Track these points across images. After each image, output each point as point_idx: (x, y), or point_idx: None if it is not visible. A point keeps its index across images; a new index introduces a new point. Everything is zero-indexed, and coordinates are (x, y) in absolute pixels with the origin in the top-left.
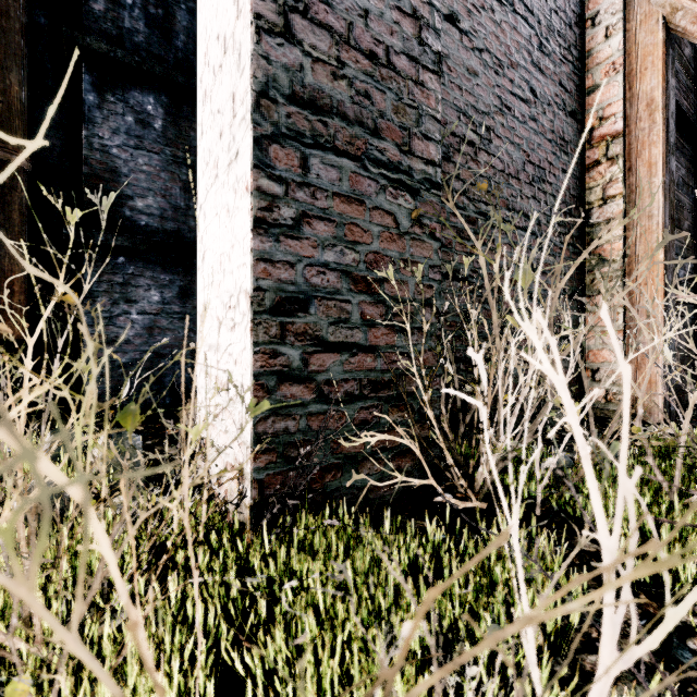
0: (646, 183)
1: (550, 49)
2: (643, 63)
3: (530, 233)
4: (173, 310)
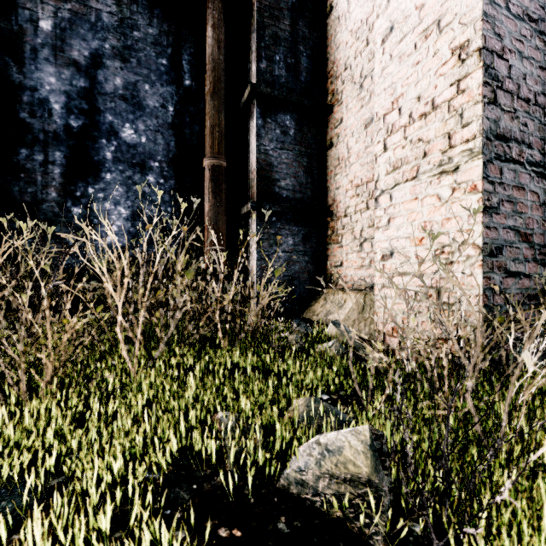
0: None
1: None
2: None
3: None
4: (299, 250)
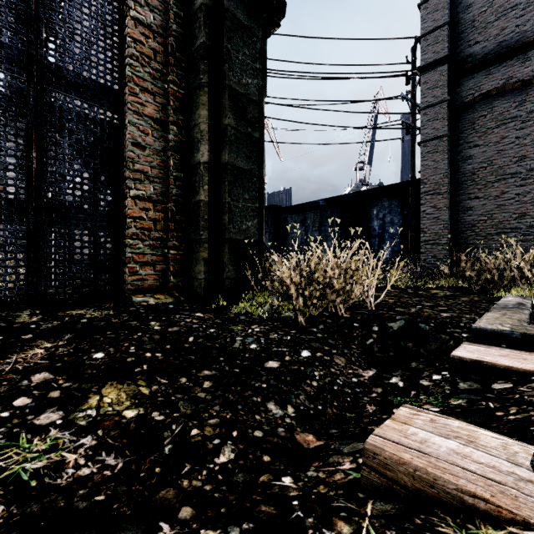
0: None
1: (529, 176)
2: None
3: (515, 232)
4: None
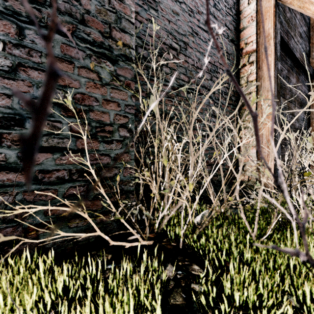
0: (266, 74)
1: (220, 7)
2: (265, 16)
3: (209, 97)
4: None
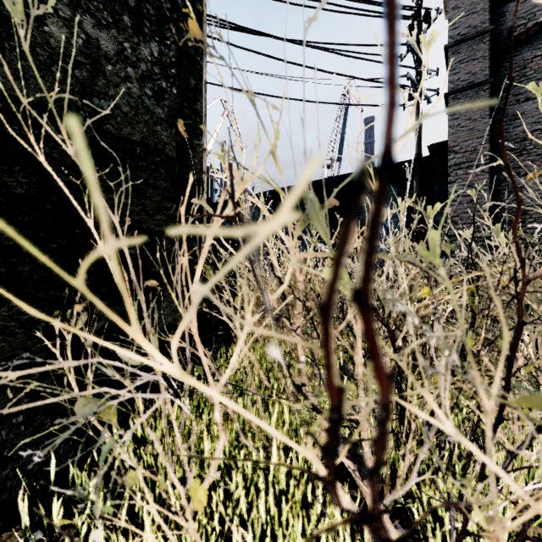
0: None
1: None
2: None
3: None
4: None
